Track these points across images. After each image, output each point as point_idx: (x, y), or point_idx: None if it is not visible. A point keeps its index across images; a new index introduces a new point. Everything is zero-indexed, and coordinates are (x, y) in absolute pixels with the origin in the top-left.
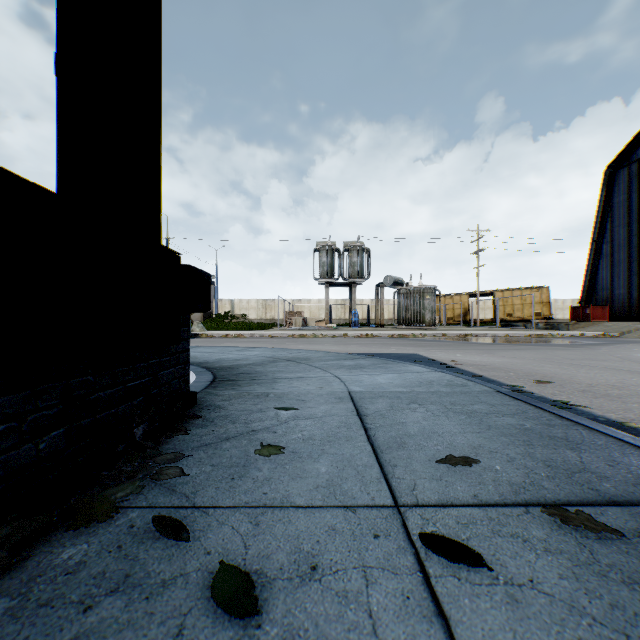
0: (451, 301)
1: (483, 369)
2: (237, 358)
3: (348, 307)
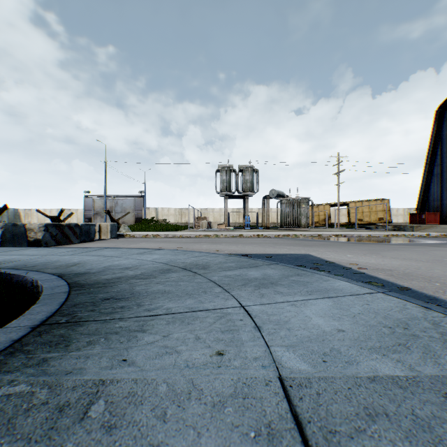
0: (317, 209)
1: (396, 276)
2: (128, 265)
3: (241, 214)
